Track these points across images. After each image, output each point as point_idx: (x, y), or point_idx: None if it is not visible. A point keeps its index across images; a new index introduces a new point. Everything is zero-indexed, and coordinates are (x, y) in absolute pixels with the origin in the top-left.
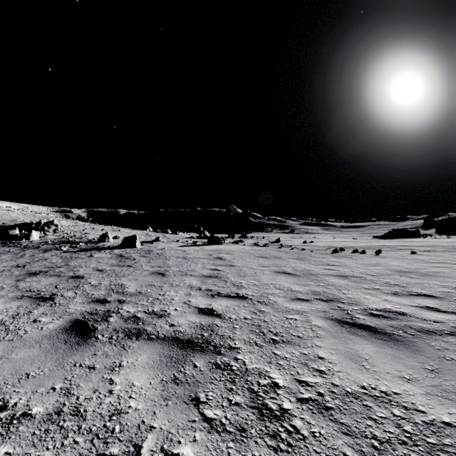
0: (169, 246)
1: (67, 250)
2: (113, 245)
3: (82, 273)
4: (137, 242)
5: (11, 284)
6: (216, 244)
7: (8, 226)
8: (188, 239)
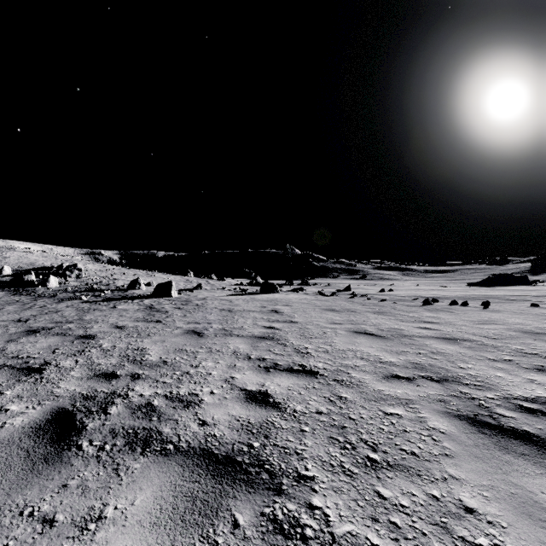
0: (212, 295)
1: (87, 300)
2: (145, 293)
3: (95, 332)
4: (173, 290)
5: None
6: (271, 293)
7: (24, 270)
8: (236, 287)
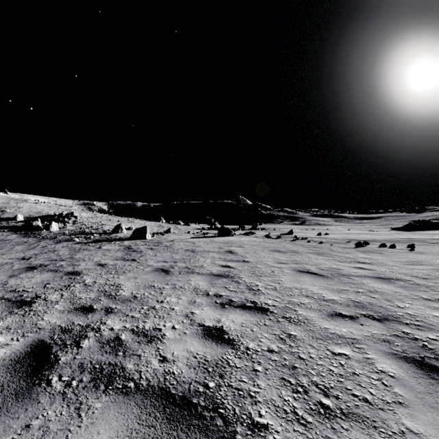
0: (179, 237)
1: (79, 241)
2: (125, 236)
3: (81, 269)
4: (148, 234)
5: (1, 281)
6: (227, 236)
7: (33, 217)
8: (199, 231)
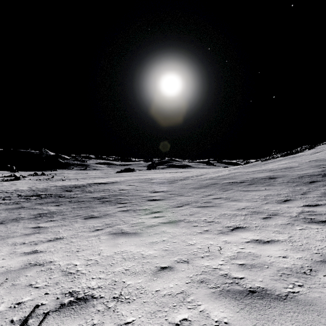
0: None
1: None
2: None
3: None
4: None
5: None
6: (18, 180)
7: None
8: (2, 178)
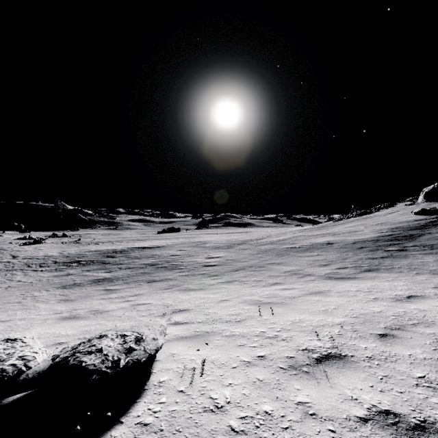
0: (10, 246)
1: None
2: None
3: None
4: None
5: None
6: (39, 244)
7: None
8: (17, 241)
